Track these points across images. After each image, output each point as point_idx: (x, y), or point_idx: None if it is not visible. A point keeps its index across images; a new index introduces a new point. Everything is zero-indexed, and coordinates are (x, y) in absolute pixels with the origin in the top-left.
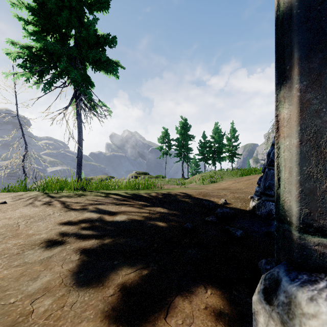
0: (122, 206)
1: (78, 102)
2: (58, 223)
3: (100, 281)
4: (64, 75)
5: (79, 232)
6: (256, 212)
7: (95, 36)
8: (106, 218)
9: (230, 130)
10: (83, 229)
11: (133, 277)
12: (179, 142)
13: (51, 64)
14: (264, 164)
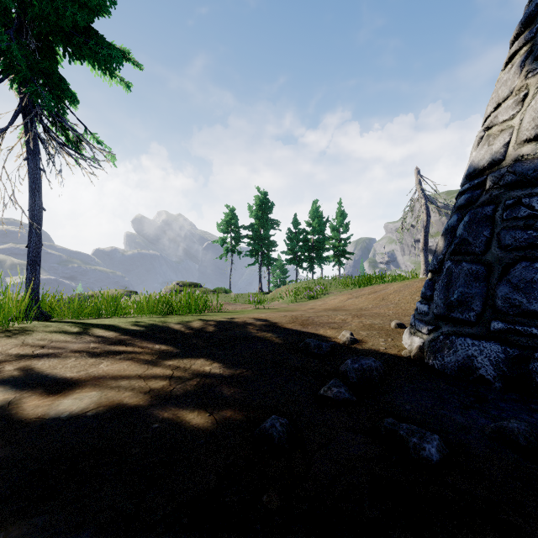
0: (105, 360)
1: (29, 123)
2: None
3: None
4: None
5: None
6: (428, 362)
7: None
8: (27, 406)
9: (337, 213)
10: None
11: None
12: (254, 231)
13: None
14: (438, 253)
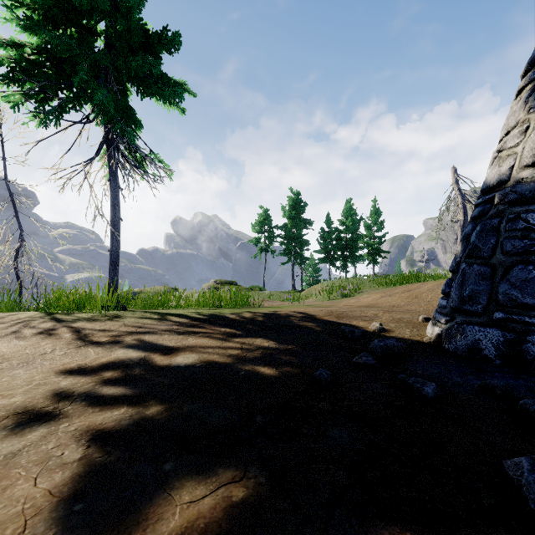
0: (190, 337)
1: (112, 151)
2: (56, 371)
3: (123, 527)
4: (83, 99)
5: (96, 391)
6: (445, 346)
7: (141, 31)
8: (156, 360)
9: (371, 211)
10: (105, 383)
11: (208, 511)
12: (287, 231)
13: (61, 79)
14: (456, 256)
